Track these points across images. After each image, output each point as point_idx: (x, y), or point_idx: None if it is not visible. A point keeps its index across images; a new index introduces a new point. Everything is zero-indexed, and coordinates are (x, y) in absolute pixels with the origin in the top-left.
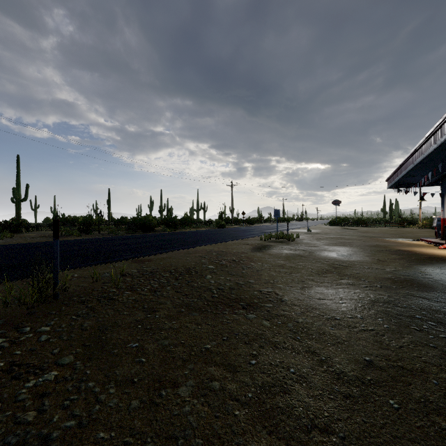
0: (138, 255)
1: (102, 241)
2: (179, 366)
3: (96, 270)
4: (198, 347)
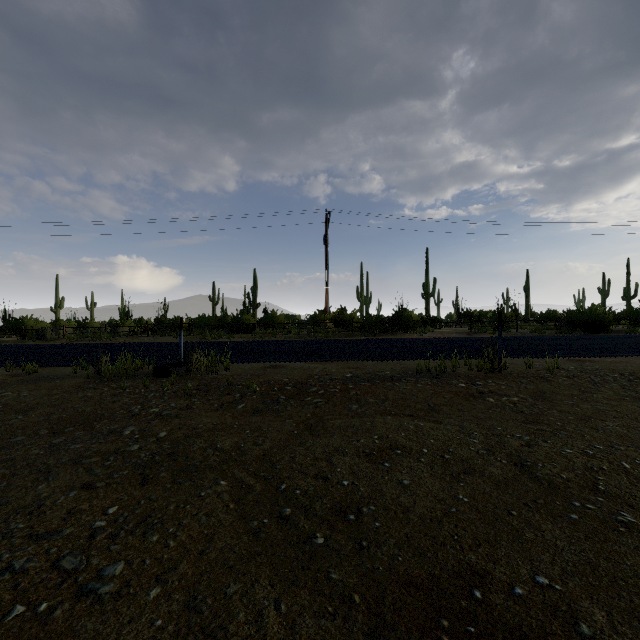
0: (575, 355)
1: (523, 340)
2: (609, 417)
3: (526, 362)
4: (633, 416)
